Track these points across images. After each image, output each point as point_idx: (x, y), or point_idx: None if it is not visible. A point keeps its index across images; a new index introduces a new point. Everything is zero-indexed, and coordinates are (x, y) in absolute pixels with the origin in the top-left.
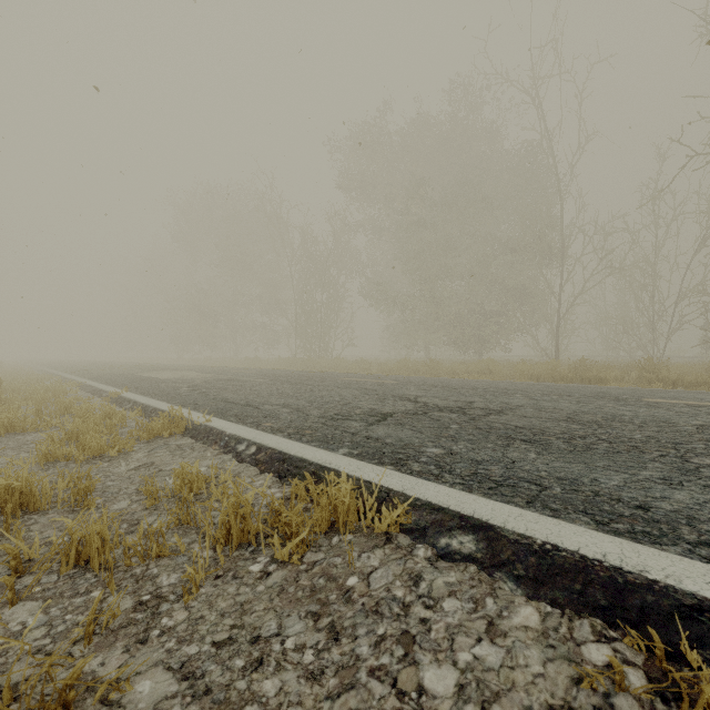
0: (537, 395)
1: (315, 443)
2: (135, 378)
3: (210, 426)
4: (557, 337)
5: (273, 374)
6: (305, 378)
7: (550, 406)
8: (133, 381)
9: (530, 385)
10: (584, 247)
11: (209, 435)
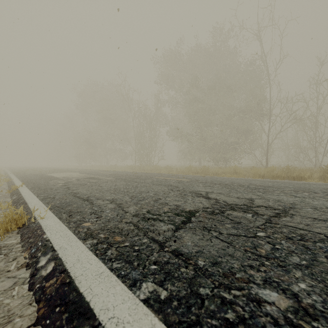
0: (291, 192)
1: (117, 263)
2: (42, 177)
3: (39, 224)
4: (267, 155)
5: (119, 174)
6: (135, 177)
7: (320, 205)
8: (39, 178)
9: (272, 182)
10: (280, 109)
11: (31, 236)
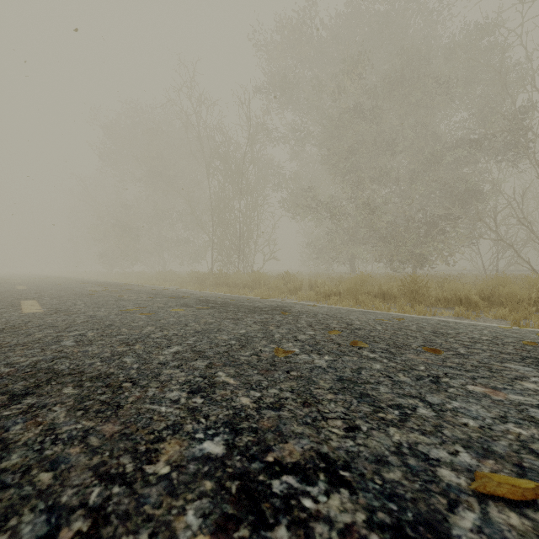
0: None
1: None
2: None
3: None
4: None
5: (8, 331)
6: None
7: None
8: None
9: None
10: None
11: None
